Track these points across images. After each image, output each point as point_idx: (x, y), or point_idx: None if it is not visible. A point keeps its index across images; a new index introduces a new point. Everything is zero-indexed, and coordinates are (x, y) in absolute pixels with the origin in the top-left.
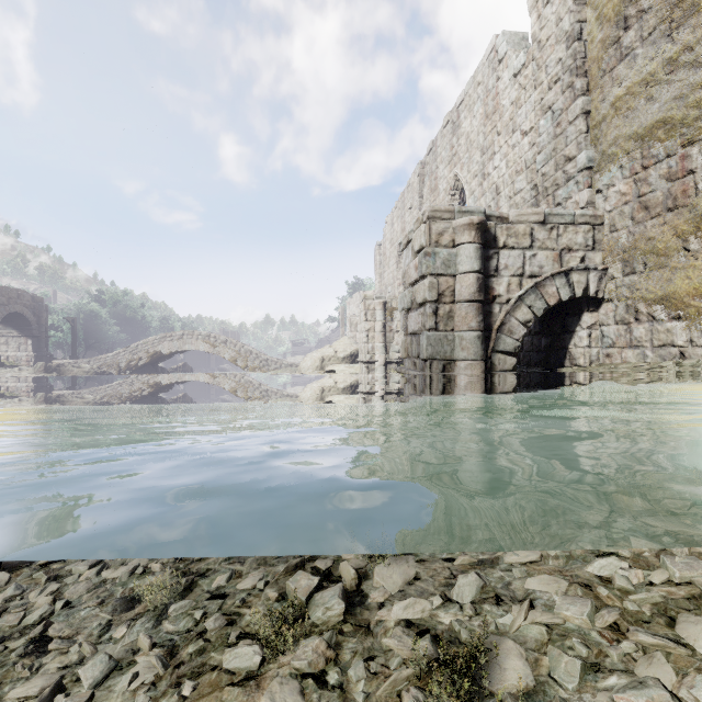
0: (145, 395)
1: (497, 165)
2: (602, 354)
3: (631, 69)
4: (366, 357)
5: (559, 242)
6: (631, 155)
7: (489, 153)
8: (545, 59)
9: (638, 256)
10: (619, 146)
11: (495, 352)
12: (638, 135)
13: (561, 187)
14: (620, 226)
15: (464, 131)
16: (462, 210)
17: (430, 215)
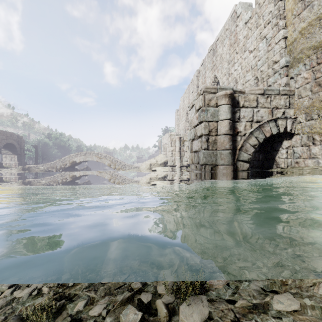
0: (68, 181)
1: (236, 68)
2: (293, 162)
3: (310, 13)
4: (171, 163)
5: (271, 104)
6: (310, 57)
7: (232, 63)
8: (262, 12)
9: (315, 110)
10: (303, 53)
11: (238, 161)
12: (315, 46)
13: (271, 76)
14: (304, 95)
15: (219, 53)
16: (221, 87)
17: (204, 90)
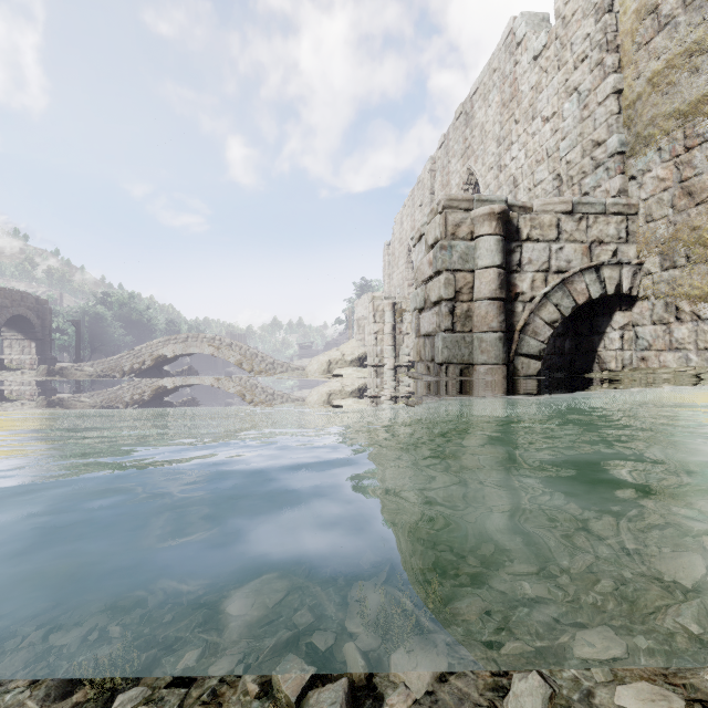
0: (148, 399)
1: (515, 155)
2: (636, 358)
3: (671, 40)
4: (375, 360)
5: (589, 234)
6: (671, 135)
7: (506, 143)
8: (570, 36)
9: (681, 247)
10: (657, 126)
11: (517, 355)
12: (681, 112)
13: (588, 174)
14: (658, 215)
15: (478, 121)
16: (481, 198)
17: (446, 204)
